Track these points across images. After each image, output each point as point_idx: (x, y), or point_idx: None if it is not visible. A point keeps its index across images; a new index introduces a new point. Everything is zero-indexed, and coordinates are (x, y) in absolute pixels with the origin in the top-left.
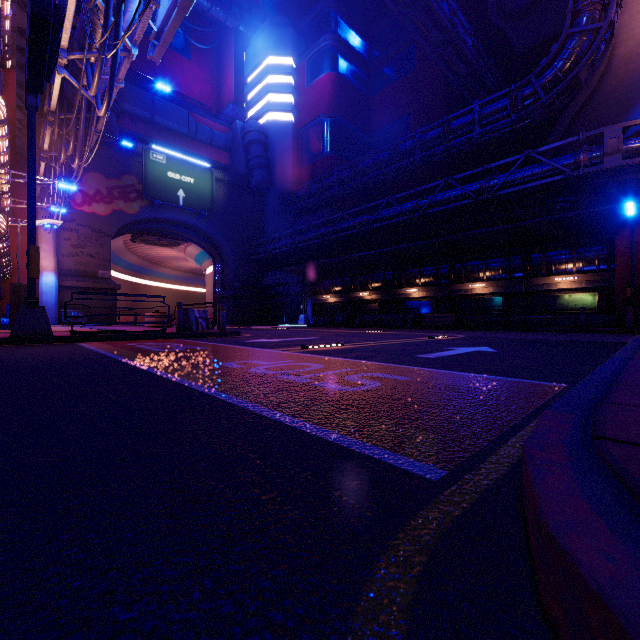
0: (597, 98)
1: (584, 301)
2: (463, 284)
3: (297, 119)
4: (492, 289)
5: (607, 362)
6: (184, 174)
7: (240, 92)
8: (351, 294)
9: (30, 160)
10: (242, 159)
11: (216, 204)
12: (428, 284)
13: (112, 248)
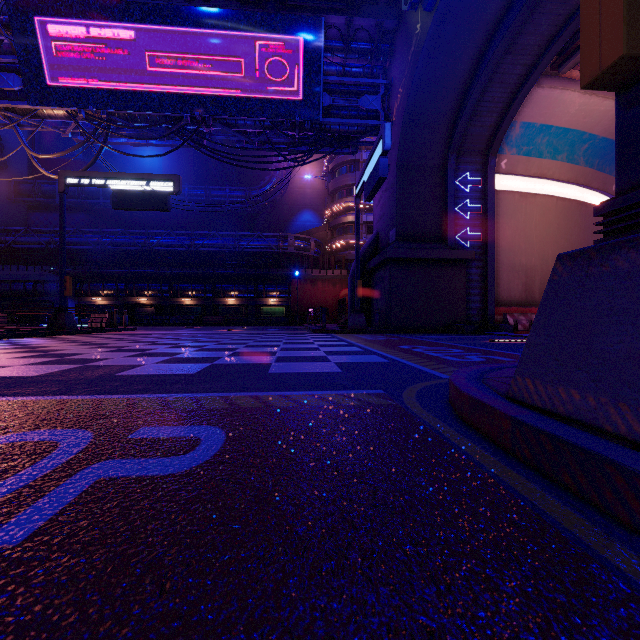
0: (281, 204)
1: (280, 311)
2: (223, 298)
3: None
4: (239, 302)
5: (310, 327)
6: None
7: None
8: (128, 298)
9: (64, 225)
10: None
11: None
12: (197, 296)
13: None
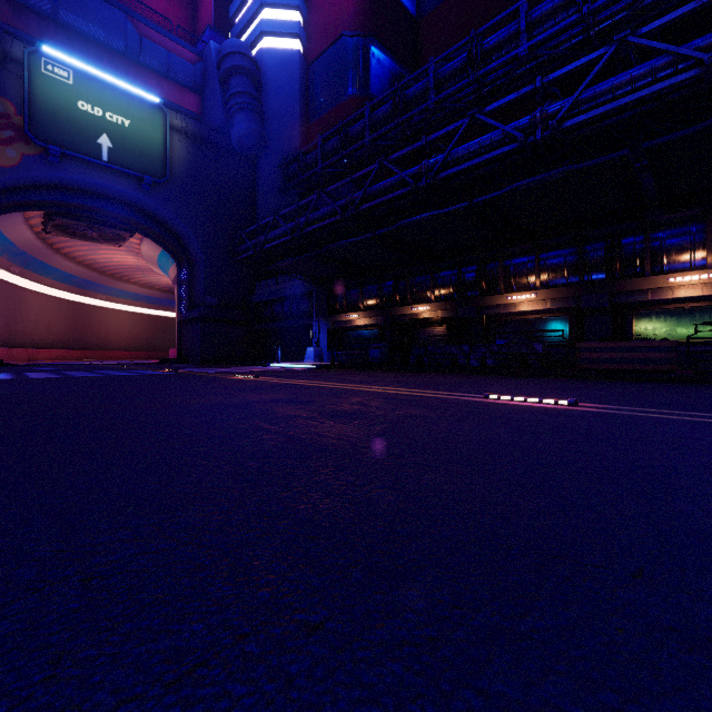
0: None
1: None
2: (651, 277)
3: (307, 48)
4: None
5: None
6: (111, 109)
7: (223, 15)
8: (395, 310)
9: None
10: (217, 99)
11: (173, 168)
12: (554, 284)
13: (17, 244)
